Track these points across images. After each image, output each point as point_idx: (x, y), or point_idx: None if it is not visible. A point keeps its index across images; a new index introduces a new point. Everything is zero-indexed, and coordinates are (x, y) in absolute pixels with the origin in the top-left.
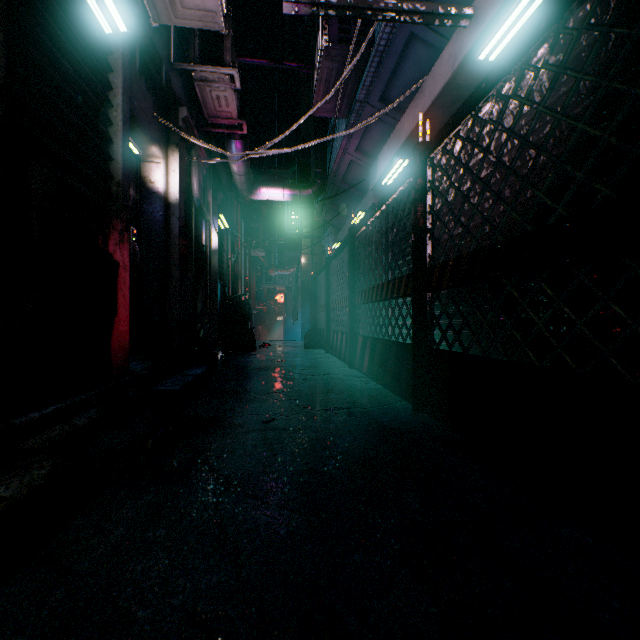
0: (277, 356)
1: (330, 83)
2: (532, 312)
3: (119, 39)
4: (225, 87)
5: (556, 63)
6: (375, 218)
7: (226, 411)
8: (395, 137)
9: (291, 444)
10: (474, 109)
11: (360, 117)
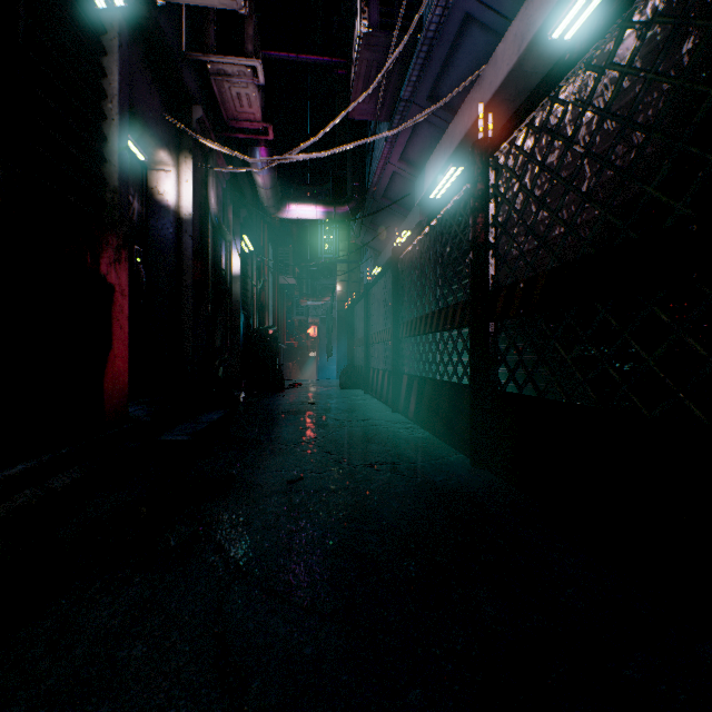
0: (308, 397)
1: (370, 78)
2: (638, 345)
3: (115, 15)
4: (247, 83)
5: (652, 37)
6: (423, 235)
7: (244, 467)
8: (446, 141)
9: (322, 512)
10: (554, 89)
11: (405, 120)
